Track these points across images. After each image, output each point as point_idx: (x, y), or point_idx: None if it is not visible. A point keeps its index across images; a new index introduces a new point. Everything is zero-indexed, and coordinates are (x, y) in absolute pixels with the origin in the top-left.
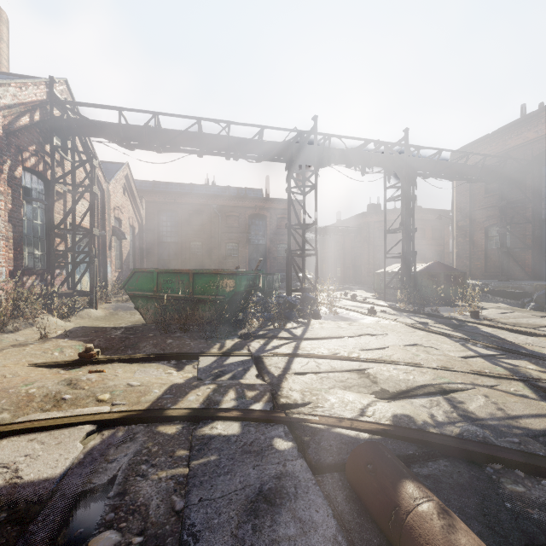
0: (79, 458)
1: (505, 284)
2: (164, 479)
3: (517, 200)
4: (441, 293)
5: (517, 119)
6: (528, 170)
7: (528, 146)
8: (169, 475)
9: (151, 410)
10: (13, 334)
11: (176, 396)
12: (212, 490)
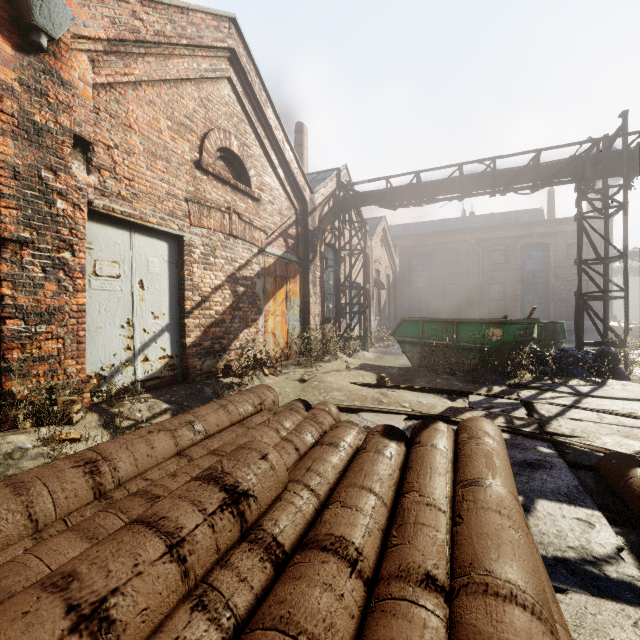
0: (405, 427)
1: None
2: None
3: None
4: None
5: None
6: None
7: None
8: None
9: (440, 416)
10: (329, 364)
11: (455, 413)
12: None
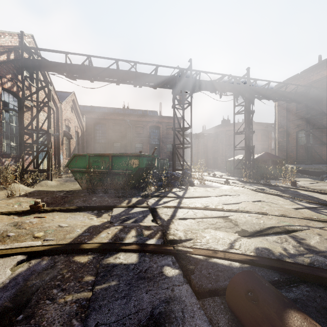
0: (5, 283)
1: (310, 166)
2: (69, 302)
3: (317, 114)
4: (269, 172)
5: (317, 63)
6: (324, 95)
7: (324, 80)
8: (74, 299)
9: (71, 244)
10: None
11: (92, 234)
12: (108, 314)
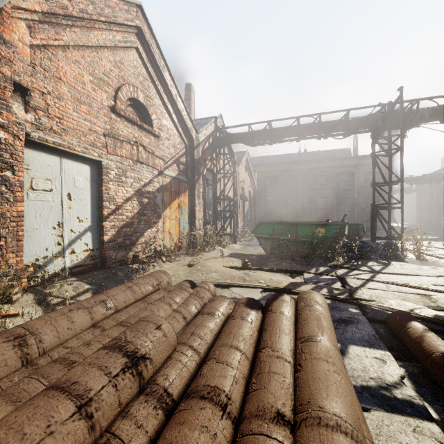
0: (261, 297)
1: None
2: None
3: None
4: None
5: None
6: None
7: None
8: None
9: (285, 289)
10: (209, 253)
11: (295, 286)
12: None
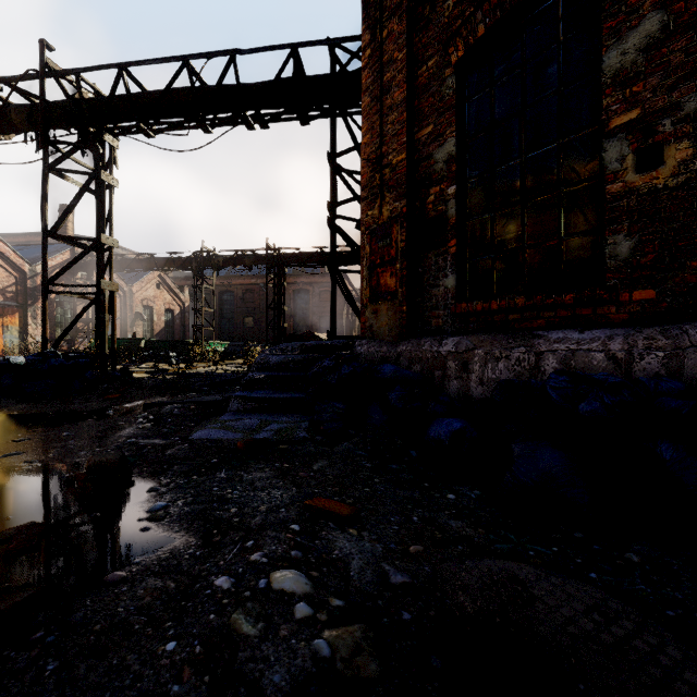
0: None
1: None
2: None
3: None
4: None
5: None
6: None
7: None
8: None
9: None
10: None
11: None
12: None
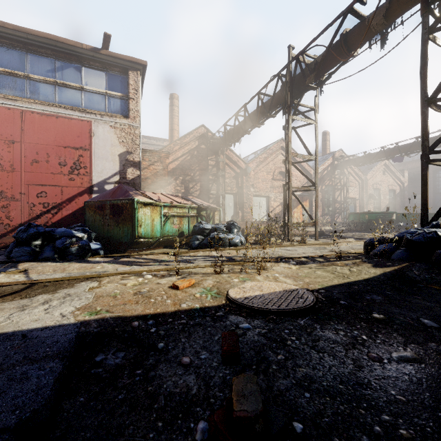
0: None
1: None
2: None
3: None
4: None
5: None
6: None
7: None
8: None
9: None
10: None
11: None
12: None
